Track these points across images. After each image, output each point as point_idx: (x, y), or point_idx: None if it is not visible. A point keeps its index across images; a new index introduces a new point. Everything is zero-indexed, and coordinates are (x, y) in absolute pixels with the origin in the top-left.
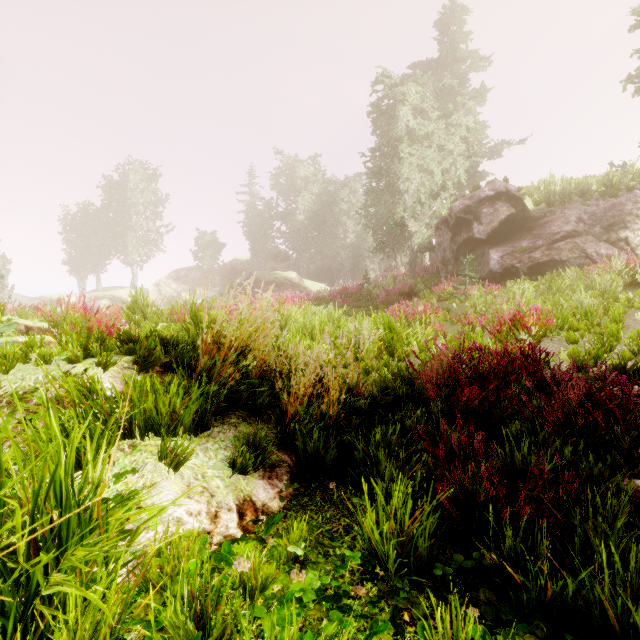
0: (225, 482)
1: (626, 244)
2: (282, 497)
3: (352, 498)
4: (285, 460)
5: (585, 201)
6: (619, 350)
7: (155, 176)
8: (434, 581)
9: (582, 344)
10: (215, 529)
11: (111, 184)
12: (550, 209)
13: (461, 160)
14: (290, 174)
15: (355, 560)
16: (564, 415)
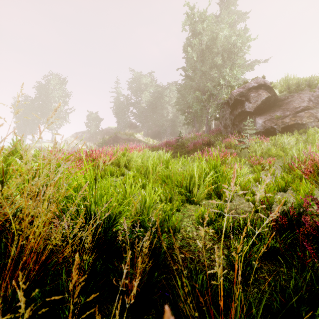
0: None
1: None
2: None
3: None
4: None
5: (312, 89)
6: None
7: (64, 82)
8: None
9: None
10: None
11: (40, 86)
12: (290, 94)
13: None
14: (138, 82)
15: None
16: None
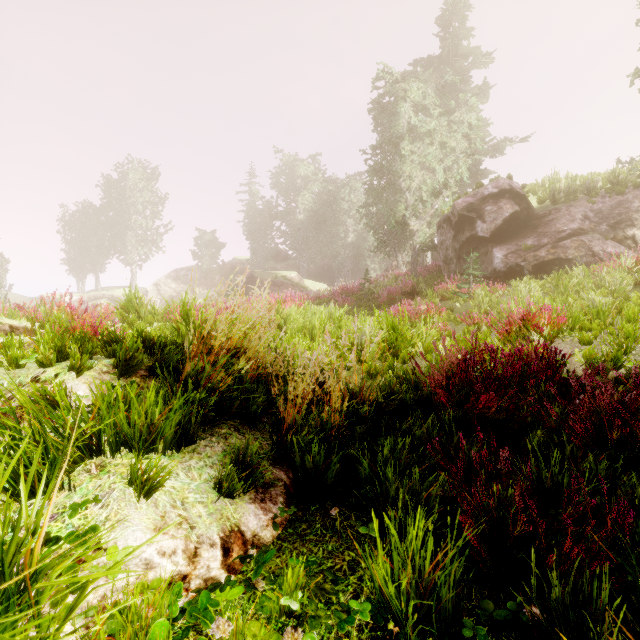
0: (209, 509)
1: (633, 242)
2: (276, 524)
3: (358, 526)
4: (281, 478)
5: (591, 198)
6: (637, 351)
7: (154, 175)
8: (461, 639)
9: (596, 345)
10: (193, 571)
11: (110, 183)
12: (555, 207)
13: (463, 158)
14: (290, 173)
15: (364, 616)
16: (593, 425)
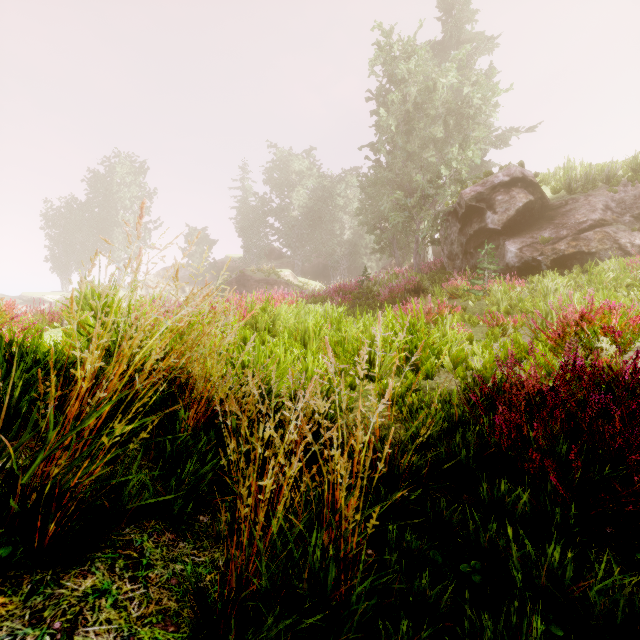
0: None
1: None
2: None
3: None
4: None
5: (612, 187)
6: None
7: (143, 169)
8: None
9: None
10: None
11: (96, 177)
12: (571, 197)
13: None
14: (284, 168)
15: None
16: None
